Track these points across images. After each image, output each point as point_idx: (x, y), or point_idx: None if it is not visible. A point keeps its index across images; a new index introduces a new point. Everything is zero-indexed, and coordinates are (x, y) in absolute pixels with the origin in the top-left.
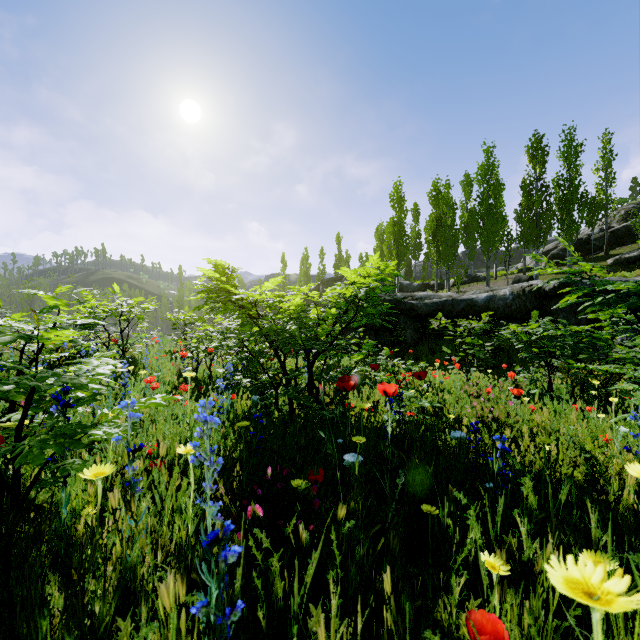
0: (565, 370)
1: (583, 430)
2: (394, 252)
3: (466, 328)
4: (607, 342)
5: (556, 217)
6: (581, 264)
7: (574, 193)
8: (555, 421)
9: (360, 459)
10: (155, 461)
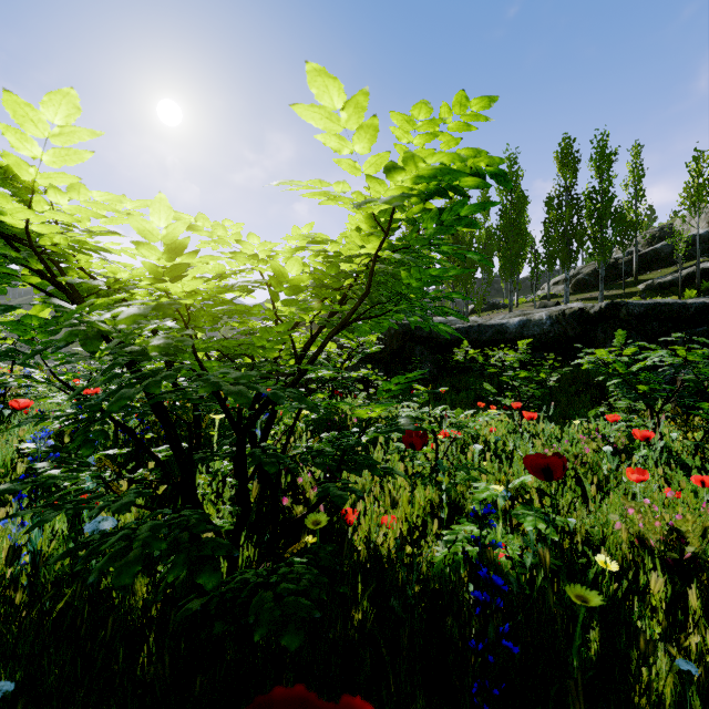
0: (680, 418)
1: None
2: None
3: (498, 360)
4: None
5: (588, 234)
6: None
7: (608, 207)
8: None
9: None
10: None
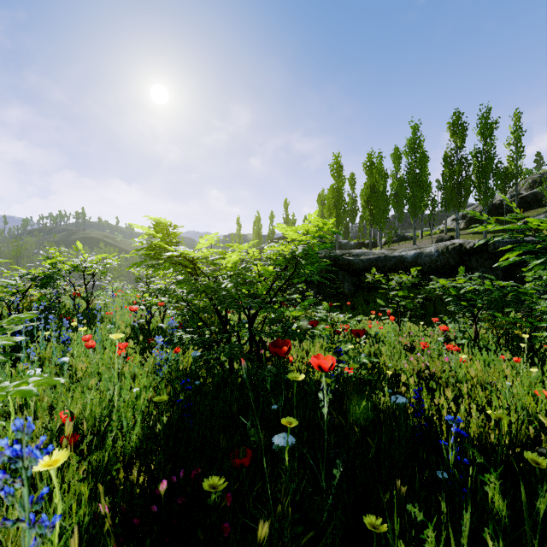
0: (491, 321)
1: (521, 387)
2: (334, 215)
3: (397, 281)
4: (532, 296)
5: (474, 185)
6: (528, 220)
7: (489, 164)
8: (486, 373)
9: (292, 441)
10: (54, 444)
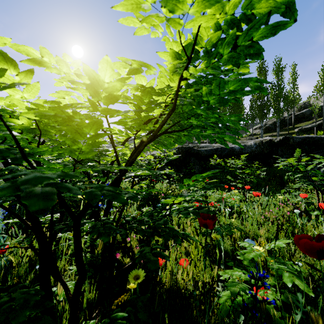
0: None
1: None
2: None
3: (231, 164)
4: None
5: (271, 105)
6: None
7: (281, 92)
8: None
9: None
10: None
